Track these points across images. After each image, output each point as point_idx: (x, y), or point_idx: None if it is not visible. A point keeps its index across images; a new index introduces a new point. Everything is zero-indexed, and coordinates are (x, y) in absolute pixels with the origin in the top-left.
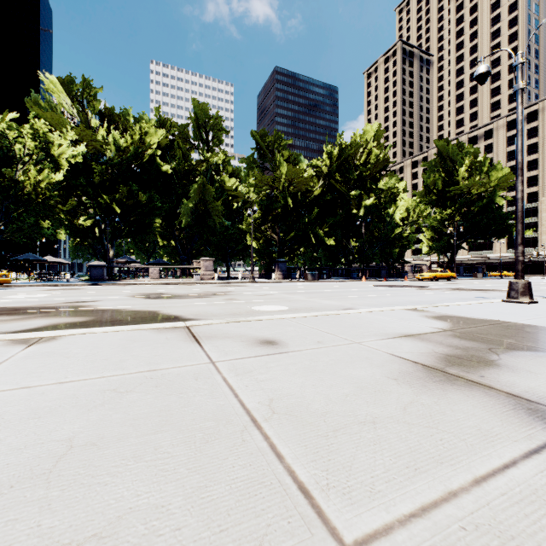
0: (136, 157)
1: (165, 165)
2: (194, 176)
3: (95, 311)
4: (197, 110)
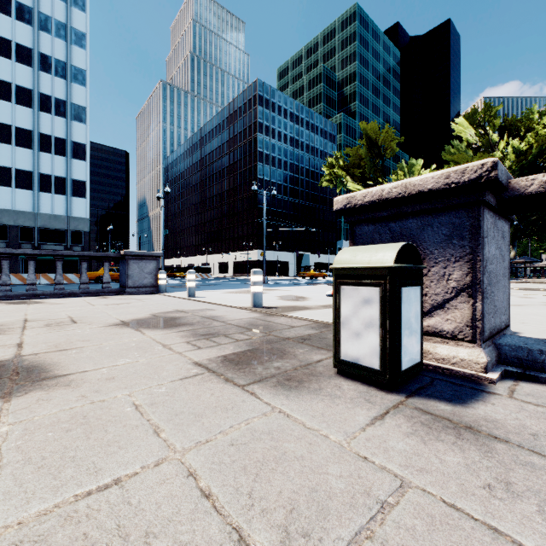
0: (539, 154)
1: None
2: None
3: None
4: None
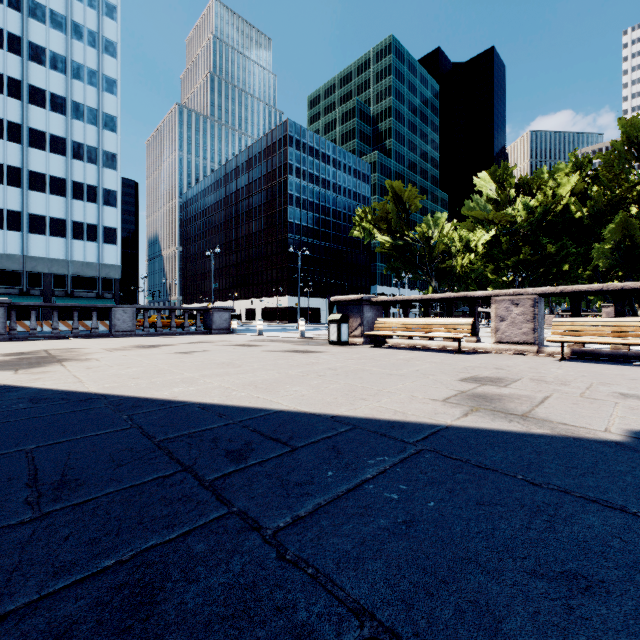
0: (545, 213)
1: (576, 211)
2: (624, 205)
3: None
4: (625, 129)
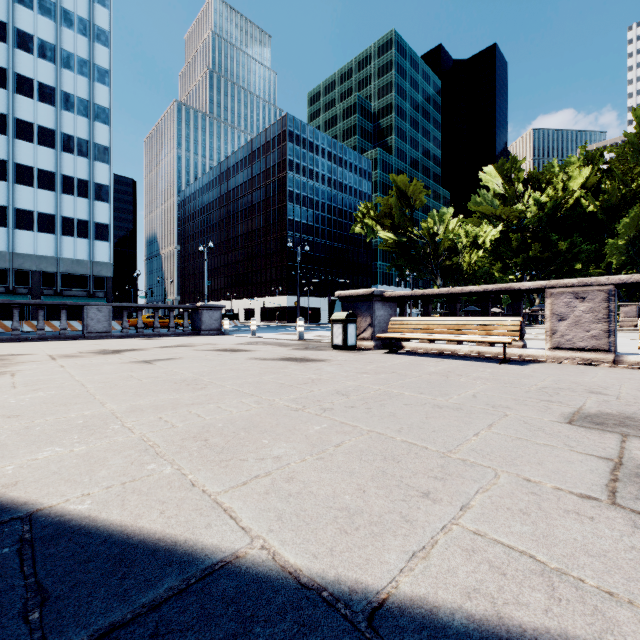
0: (556, 208)
1: (589, 206)
2: (639, 200)
3: None
4: None
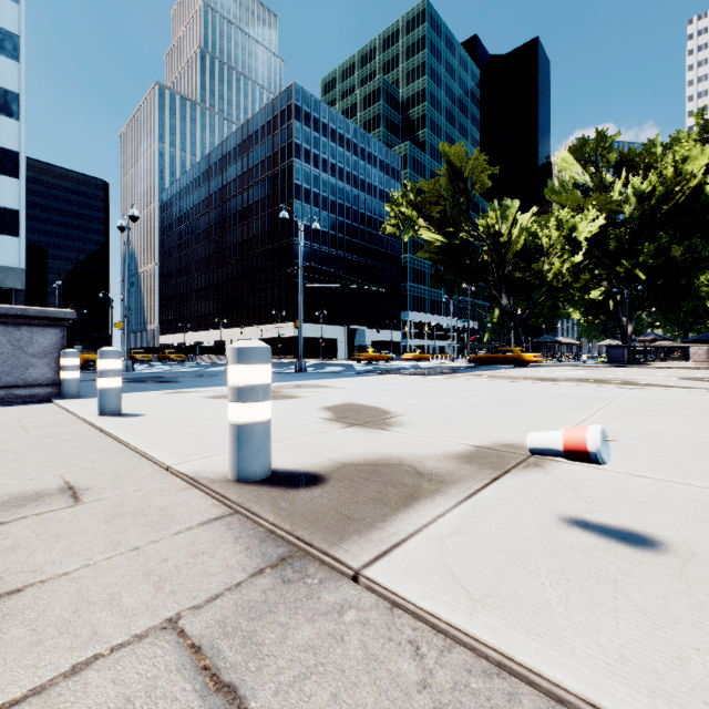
0: (667, 199)
1: None
2: None
3: (643, 384)
4: None
